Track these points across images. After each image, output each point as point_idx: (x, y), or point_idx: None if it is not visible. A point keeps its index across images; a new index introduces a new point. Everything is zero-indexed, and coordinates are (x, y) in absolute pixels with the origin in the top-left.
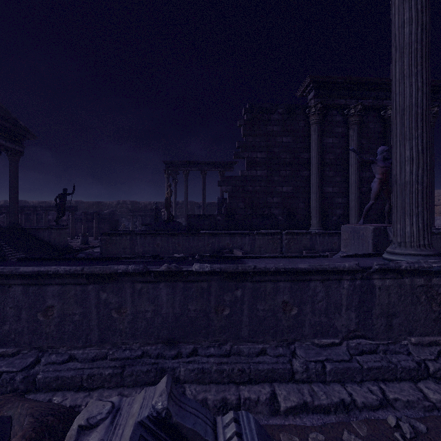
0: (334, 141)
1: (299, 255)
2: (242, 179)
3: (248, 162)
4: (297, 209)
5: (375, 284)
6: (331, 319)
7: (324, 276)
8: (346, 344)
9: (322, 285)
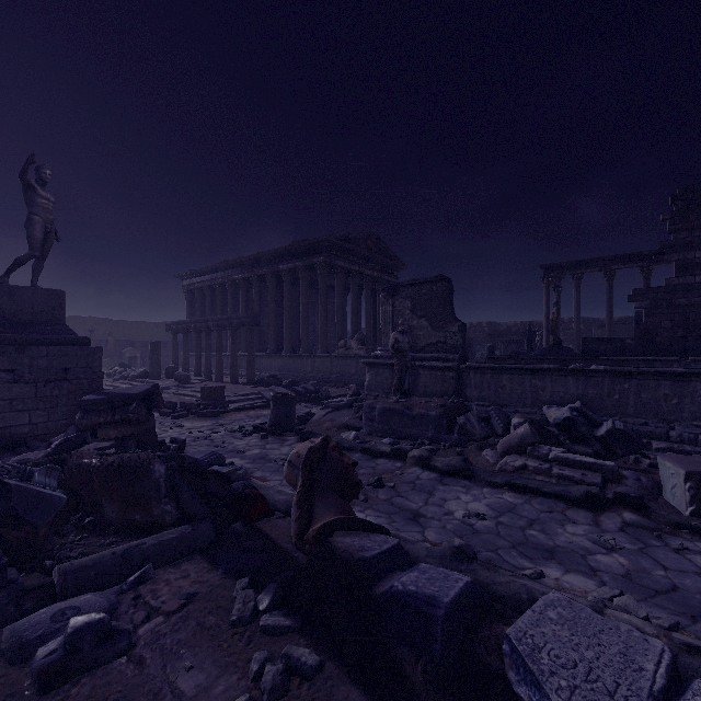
0: None
1: (693, 368)
2: (668, 290)
3: (678, 267)
4: None
5: None
6: None
7: None
8: None
9: None
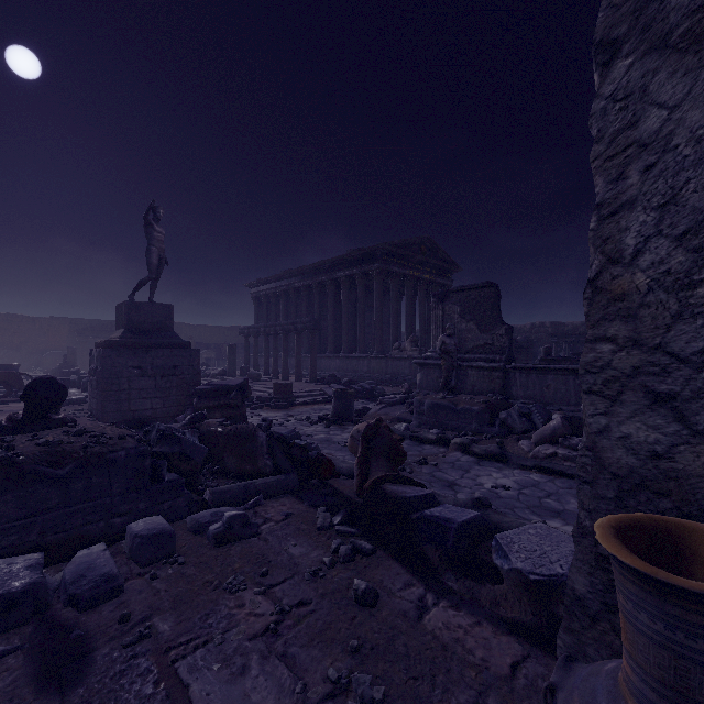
0: None
1: None
2: None
3: None
4: None
5: None
6: None
7: None
8: None
9: None
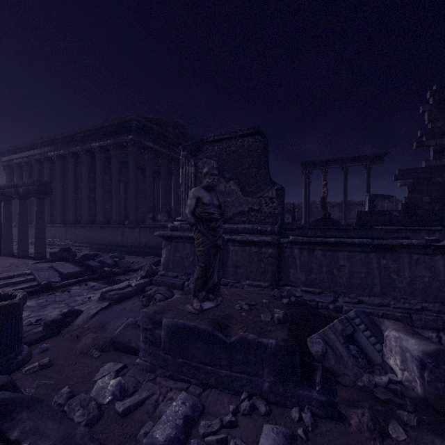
0: None
1: None
2: (428, 170)
3: (436, 151)
4: None
5: None
6: None
7: None
8: None
9: None
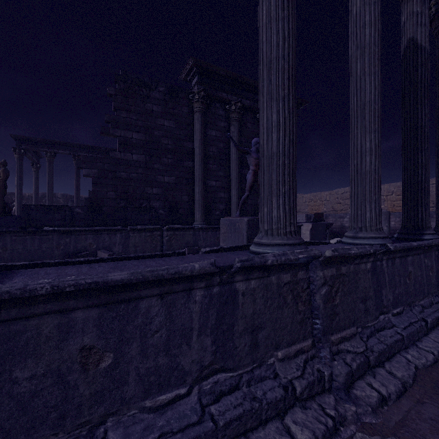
0: (217, 134)
1: (141, 255)
2: (113, 162)
3: (121, 143)
4: (180, 202)
5: (238, 288)
6: (176, 356)
7: (164, 288)
8: (198, 389)
9: (160, 303)
